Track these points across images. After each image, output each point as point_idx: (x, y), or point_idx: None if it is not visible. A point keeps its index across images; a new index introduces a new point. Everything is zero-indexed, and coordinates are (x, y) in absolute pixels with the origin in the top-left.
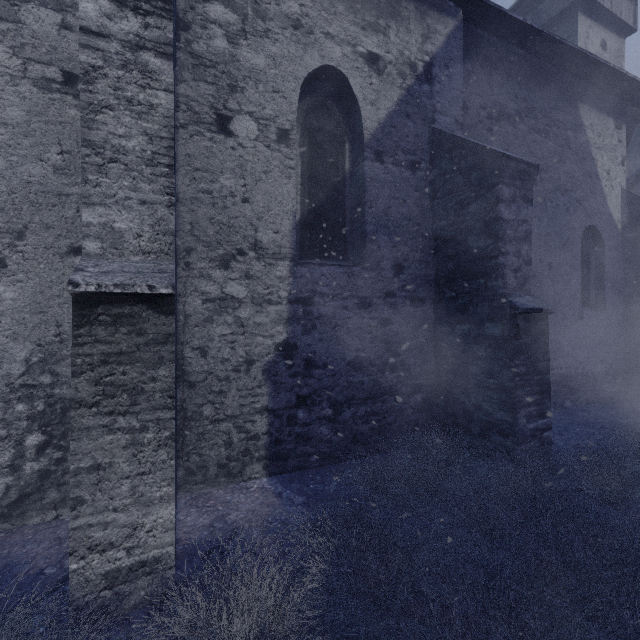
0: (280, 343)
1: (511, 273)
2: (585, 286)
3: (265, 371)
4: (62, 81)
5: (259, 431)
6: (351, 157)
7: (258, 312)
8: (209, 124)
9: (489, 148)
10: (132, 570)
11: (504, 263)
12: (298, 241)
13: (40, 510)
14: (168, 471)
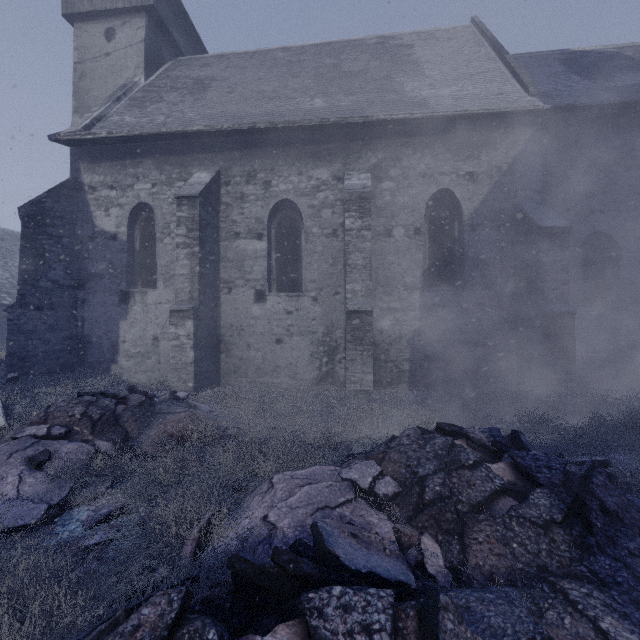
0: (415, 329)
1: (549, 291)
2: None
3: (408, 342)
4: (332, 233)
5: (405, 369)
6: (459, 228)
7: (404, 315)
8: (383, 235)
9: (533, 222)
10: (361, 391)
11: (543, 286)
12: (427, 278)
13: (326, 384)
14: (371, 365)
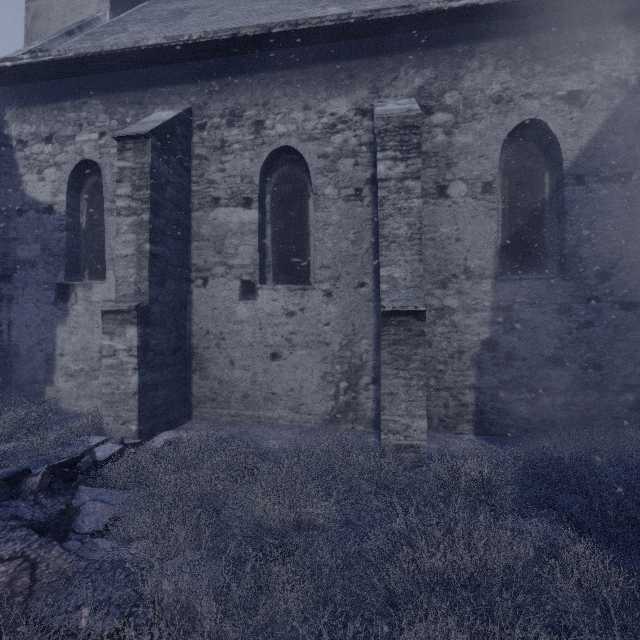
0: (484, 340)
1: None
2: None
3: (472, 359)
4: (354, 194)
5: (468, 401)
6: (551, 183)
7: (467, 317)
8: (433, 194)
9: None
10: (406, 447)
11: None
12: (499, 261)
13: (346, 422)
14: (423, 402)
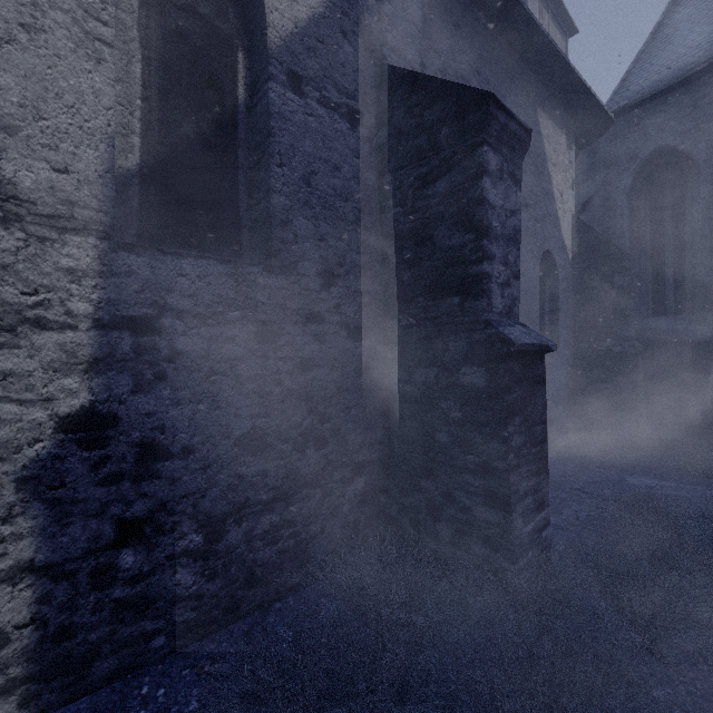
0: (71, 414)
1: (497, 289)
2: (541, 320)
3: (26, 481)
4: None
5: (6, 624)
6: (249, 79)
7: (3, 346)
8: None
9: (469, 86)
10: None
11: (489, 272)
12: (135, 208)
13: None
14: None
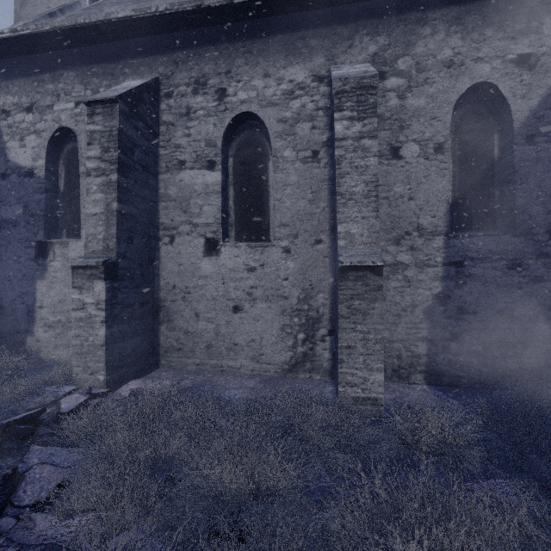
0: (436, 294)
1: None
2: None
3: (425, 313)
4: (312, 156)
5: (420, 353)
6: (500, 144)
7: (419, 272)
8: (386, 155)
9: None
10: (364, 400)
11: None
12: (449, 219)
13: (303, 371)
14: (380, 356)
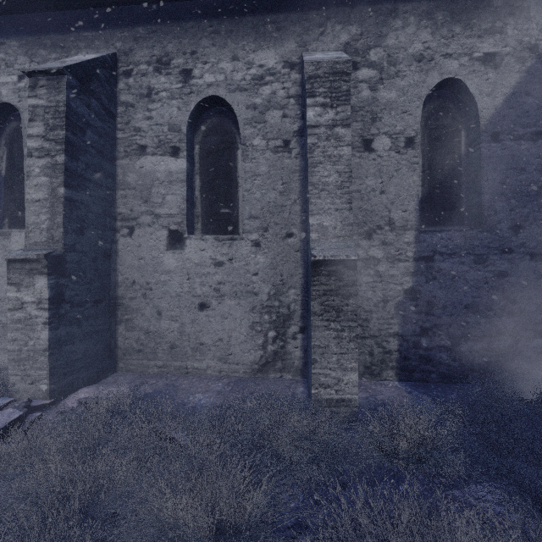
0: (407, 289)
1: None
2: None
3: (396, 308)
4: (283, 146)
5: (392, 349)
6: (466, 141)
7: (391, 267)
8: (358, 148)
9: None
10: (338, 402)
11: None
12: (419, 214)
13: (274, 371)
14: (354, 355)
